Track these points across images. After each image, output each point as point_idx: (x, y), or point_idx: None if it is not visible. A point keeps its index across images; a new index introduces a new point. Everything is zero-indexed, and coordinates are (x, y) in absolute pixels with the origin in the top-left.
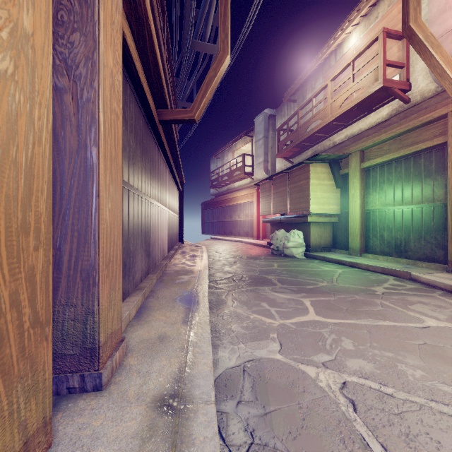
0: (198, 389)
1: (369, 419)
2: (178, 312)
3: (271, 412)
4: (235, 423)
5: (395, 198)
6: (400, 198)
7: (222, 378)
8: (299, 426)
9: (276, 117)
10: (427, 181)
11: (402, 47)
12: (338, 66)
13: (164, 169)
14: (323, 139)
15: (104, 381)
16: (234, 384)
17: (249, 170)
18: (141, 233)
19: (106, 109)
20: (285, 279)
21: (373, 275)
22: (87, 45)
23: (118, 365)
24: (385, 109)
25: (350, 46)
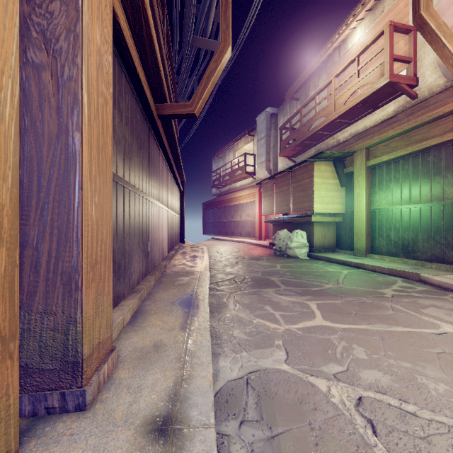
0: (196, 409)
1: (391, 444)
2: (176, 317)
3: (279, 434)
4: (238, 448)
5: (403, 196)
6: (407, 197)
7: (223, 392)
8: (311, 452)
9: (278, 116)
10: (436, 179)
11: (410, 41)
12: (342, 63)
13: (164, 167)
14: (327, 137)
15: (88, 399)
16: (237, 400)
17: (251, 170)
18: (138, 232)
19: (92, 91)
20: (289, 280)
21: (380, 277)
22: (68, 15)
23: (106, 379)
24: (391, 105)
25: (355, 42)
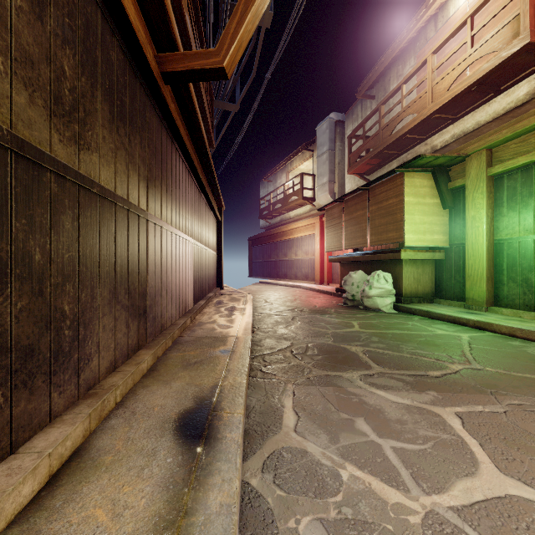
0: None
1: None
2: (155, 484)
3: None
4: None
5: None
6: None
7: None
8: None
9: (345, 123)
10: None
11: None
12: (440, 37)
13: (186, 178)
14: (416, 143)
15: None
16: None
17: (309, 195)
18: (113, 274)
19: None
20: (382, 353)
21: (530, 347)
22: None
23: None
24: (522, 86)
25: (460, 4)
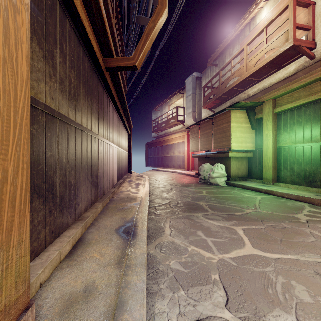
0: None
1: None
2: (114, 248)
3: None
4: None
5: (305, 136)
6: (309, 137)
7: None
8: None
9: (201, 78)
10: None
11: (309, 13)
12: (252, 35)
13: (114, 114)
14: (239, 92)
15: None
16: None
17: (181, 119)
18: (86, 166)
19: None
20: (214, 205)
21: (289, 202)
22: None
23: None
24: (292, 65)
25: (262, 18)
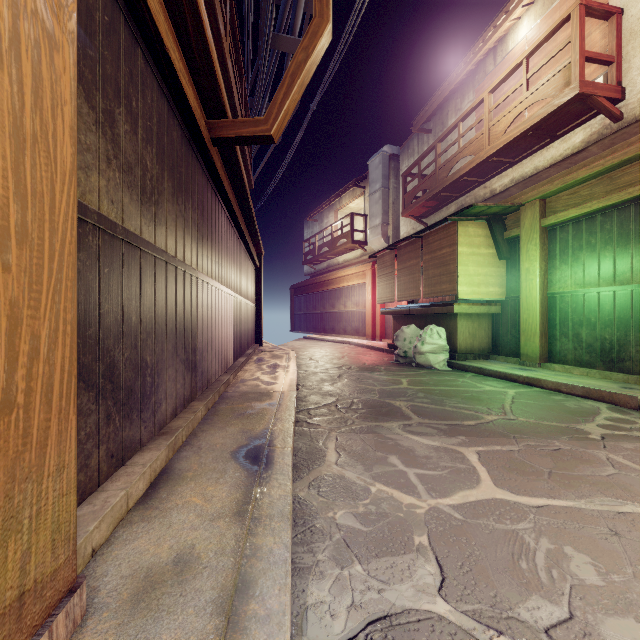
0: None
1: None
2: (230, 486)
3: None
4: None
5: (602, 273)
6: (609, 274)
7: None
8: None
9: (400, 157)
10: None
11: (610, 31)
12: (499, 72)
13: (228, 229)
14: (475, 186)
15: None
16: None
17: (360, 238)
18: (175, 330)
19: None
20: (424, 407)
21: (570, 401)
22: None
23: None
24: (578, 133)
25: (519, 40)
